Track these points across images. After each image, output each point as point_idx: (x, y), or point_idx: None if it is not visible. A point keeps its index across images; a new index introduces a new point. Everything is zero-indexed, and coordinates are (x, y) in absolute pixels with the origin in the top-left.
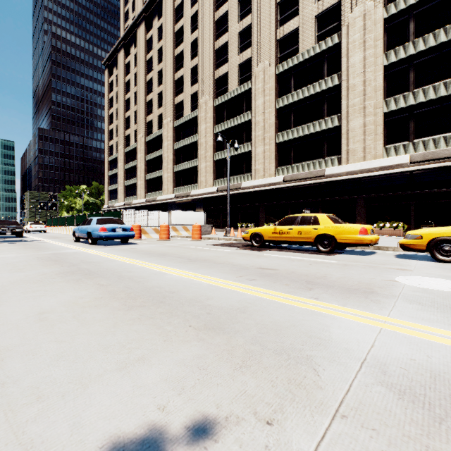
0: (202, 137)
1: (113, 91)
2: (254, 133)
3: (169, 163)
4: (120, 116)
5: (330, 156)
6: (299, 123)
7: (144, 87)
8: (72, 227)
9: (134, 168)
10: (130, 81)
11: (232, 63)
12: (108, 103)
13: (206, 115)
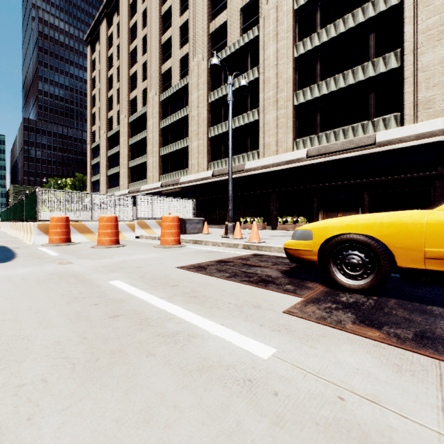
0: (194, 109)
1: (96, 69)
2: (263, 95)
3: (154, 146)
4: (103, 96)
5: (381, 115)
6: (330, 74)
7: (127, 59)
8: (9, 223)
9: (117, 154)
10: (113, 55)
11: (232, 8)
12: (90, 84)
13: (199, 80)
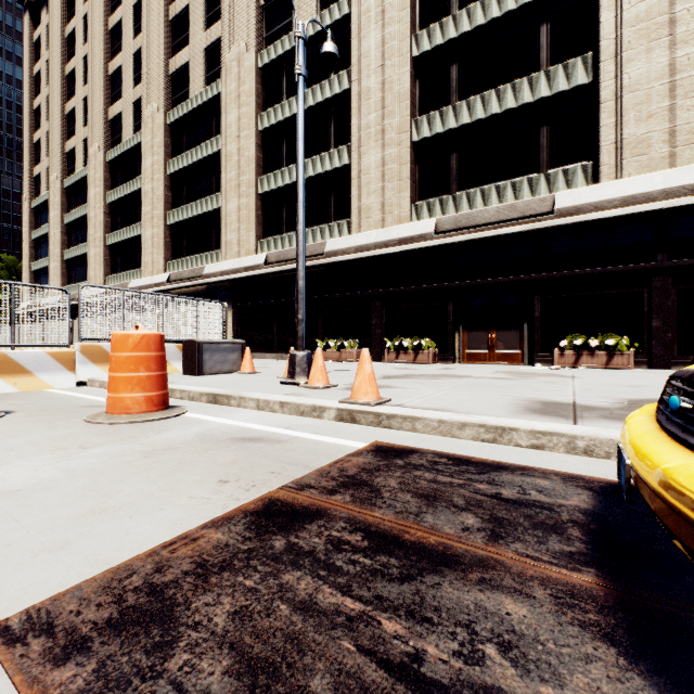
0: (231, 140)
1: (41, 58)
2: (358, 120)
3: (156, 205)
4: (54, 110)
5: (560, 165)
6: (474, 90)
7: (102, 41)
8: None
9: (85, 220)
10: (76, 33)
11: None
12: (30, 86)
13: (241, 87)
